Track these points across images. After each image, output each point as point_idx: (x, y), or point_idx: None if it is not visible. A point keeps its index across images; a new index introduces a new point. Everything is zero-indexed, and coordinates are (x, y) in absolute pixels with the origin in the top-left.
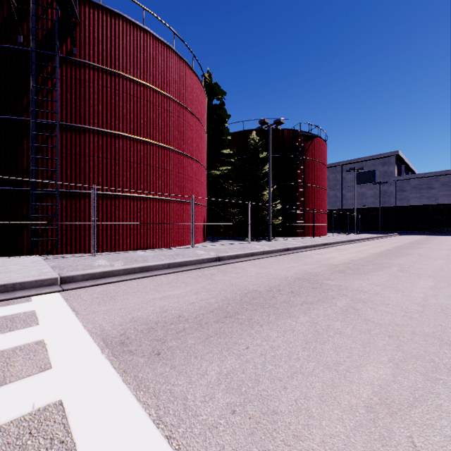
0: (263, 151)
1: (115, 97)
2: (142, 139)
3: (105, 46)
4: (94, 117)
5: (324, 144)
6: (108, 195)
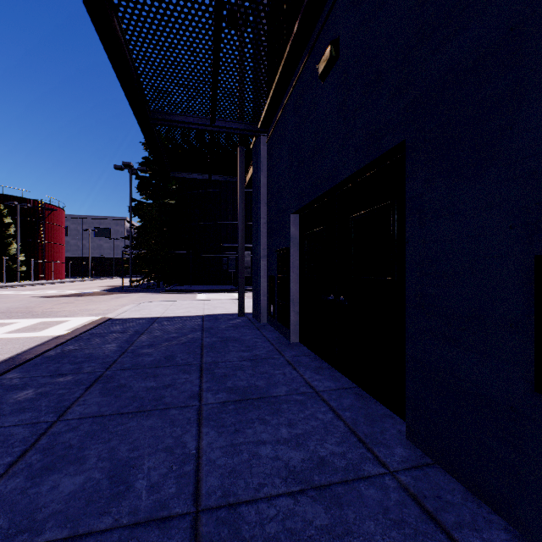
0: (8, 216)
1: None
2: None
3: None
4: None
5: (63, 211)
6: None
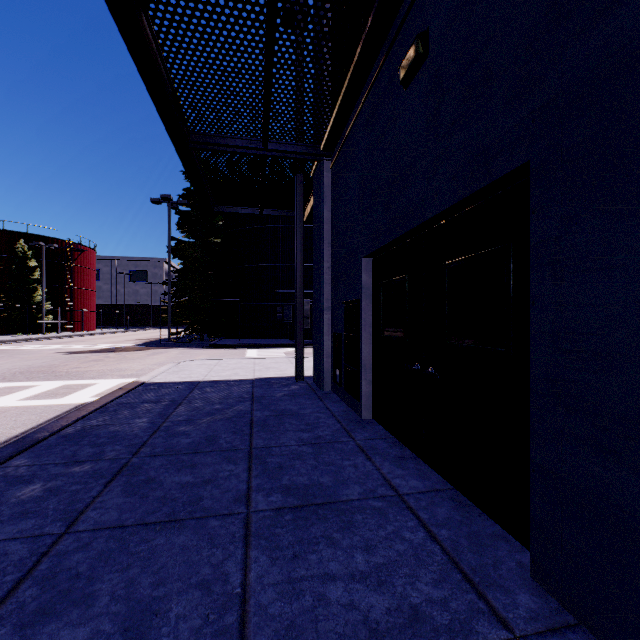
0: (32, 258)
1: None
2: None
3: None
4: None
5: (94, 252)
6: None
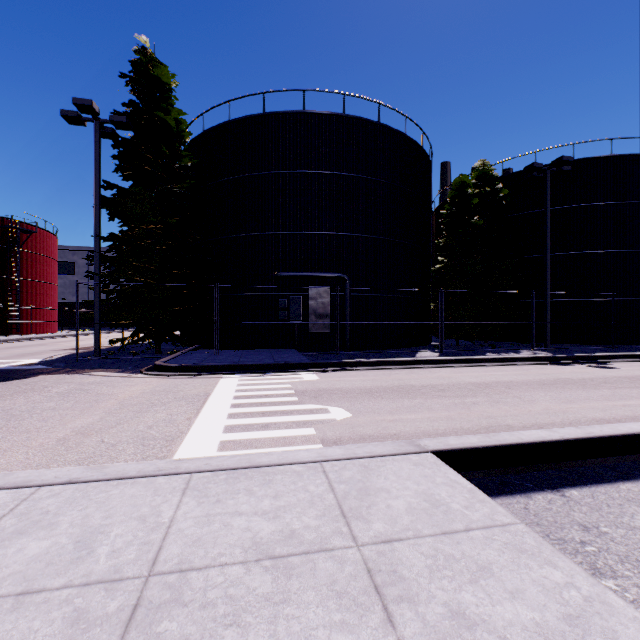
0: None
1: None
2: None
3: None
4: None
5: (52, 236)
6: None
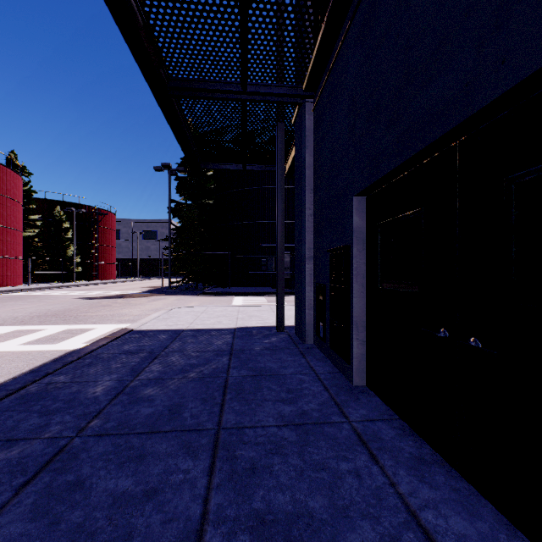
0: (66, 221)
1: None
2: None
3: None
4: None
5: (114, 216)
6: None
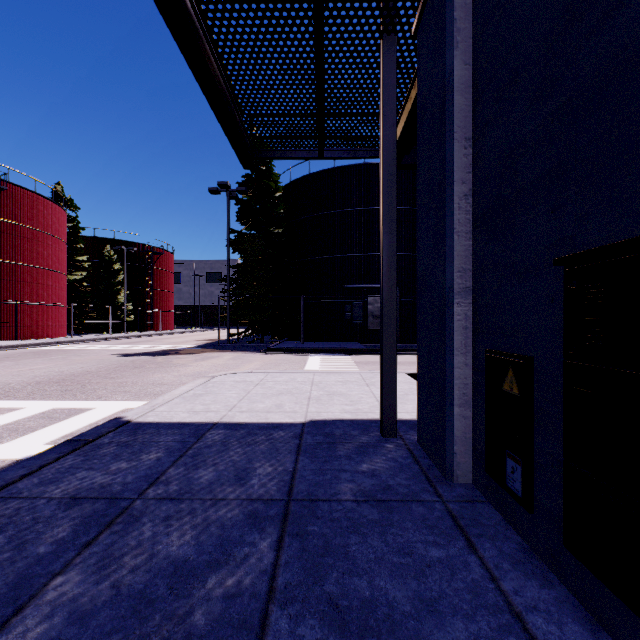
0: (117, 262)
1: (19, 241)
2: (36, 266)
3: (12, 208)
4: (4, 254)
5: (172, 255)
6: (14, 304)
